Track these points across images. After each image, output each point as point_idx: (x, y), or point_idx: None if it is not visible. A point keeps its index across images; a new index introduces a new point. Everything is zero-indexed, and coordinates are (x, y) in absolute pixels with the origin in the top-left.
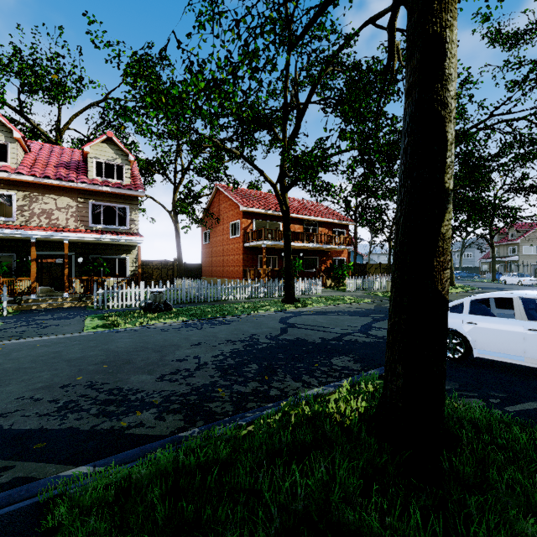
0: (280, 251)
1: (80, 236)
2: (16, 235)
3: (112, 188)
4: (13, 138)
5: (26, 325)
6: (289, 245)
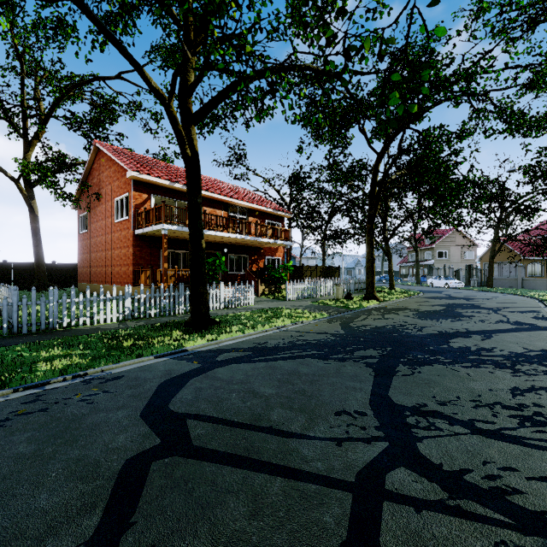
0: None
1: None
2: None
3: None
4: None
5: None
6: (197, 221)
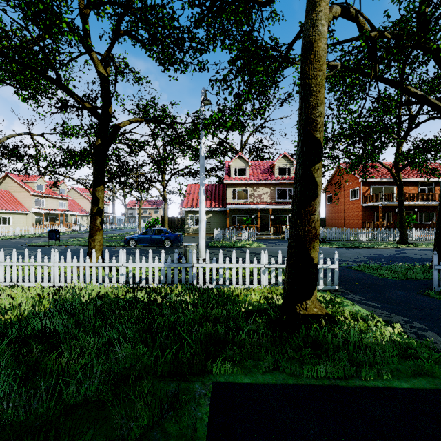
0: (394, 208)
1: (276, 206)
2: (254, 207)
3: (286, 180)
4: (248, 165)
5: (270, 243)
6: (402, 206)
